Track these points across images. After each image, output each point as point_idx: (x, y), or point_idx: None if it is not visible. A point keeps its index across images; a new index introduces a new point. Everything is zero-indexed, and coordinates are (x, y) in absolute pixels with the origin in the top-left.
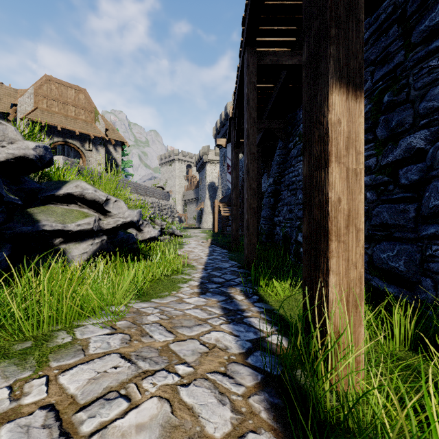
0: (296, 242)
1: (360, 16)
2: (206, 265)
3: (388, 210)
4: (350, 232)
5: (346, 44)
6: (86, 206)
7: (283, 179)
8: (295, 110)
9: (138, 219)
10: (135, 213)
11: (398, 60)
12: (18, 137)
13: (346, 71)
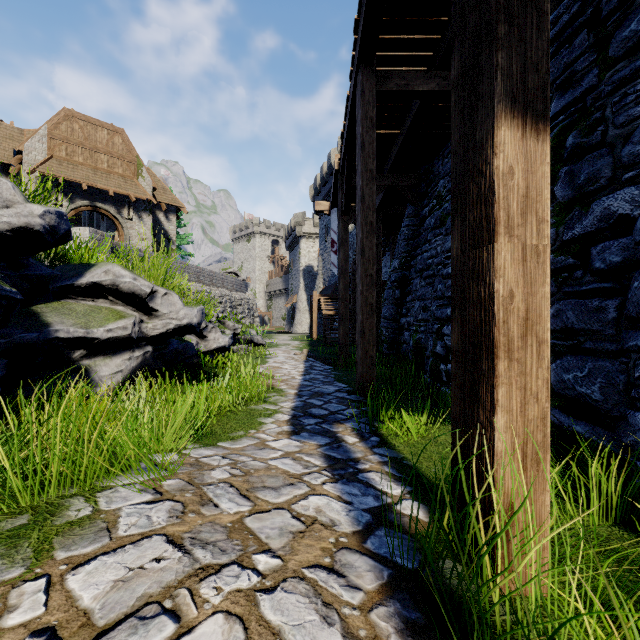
0: (434, 355)
1: (544, 5)
2: (300, 389)
3: (575, 309)
4: (528, 345)
5: (522, 49)
6: (121, 302)
7: (414, 261)
8: (432, 160)
9: (199, 321)
10: (195, 312)
11: (588, 83)
12: (18, 198)
13: (522, 92)
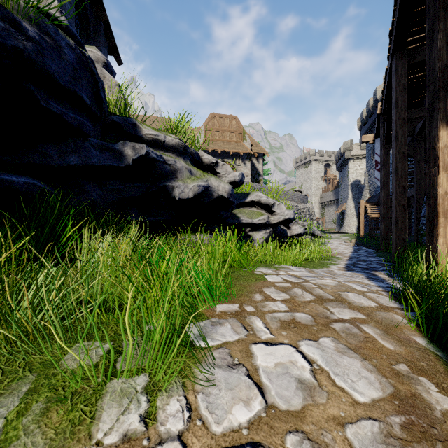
0: None
1: None
2: (350, 258)
3: None
4: None
5: None
6: (261, 208)
7: None
8: None
9: (293, 217)
10: (291, 212)
11: None
12: (231, 170)
13: None
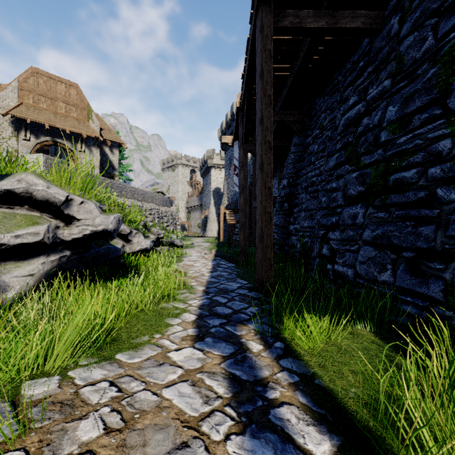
0: (320, 256)
1: None
2: (207, 286)
3: None
4: None
5: None
6: (37, 209)
7: (300, 180)
8: (314, 100)
9: (115, 228)
10: (110, 219)
11: None
12: None
13: None
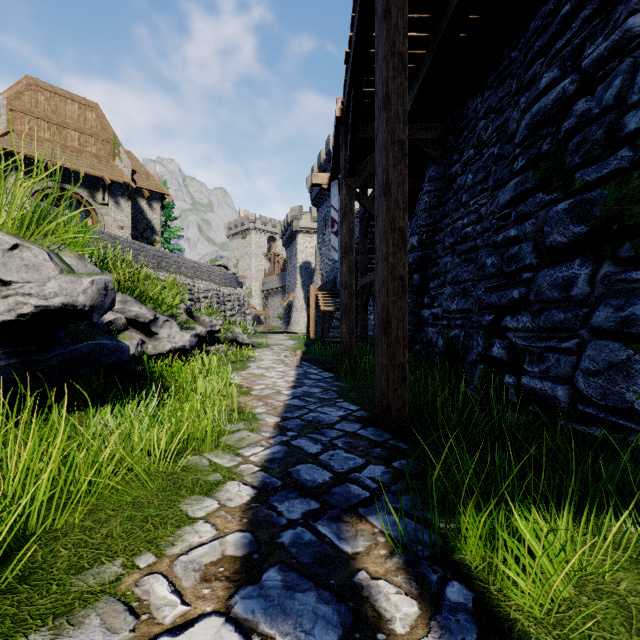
0: (485, 359)
1: None
2: (284, 416)
3: None
4: None
5: None
6: None
7: (441, 235)
8: (463, 105)
9: (95, 303)
10: (82, 285)
11: None
12: None
13: None
